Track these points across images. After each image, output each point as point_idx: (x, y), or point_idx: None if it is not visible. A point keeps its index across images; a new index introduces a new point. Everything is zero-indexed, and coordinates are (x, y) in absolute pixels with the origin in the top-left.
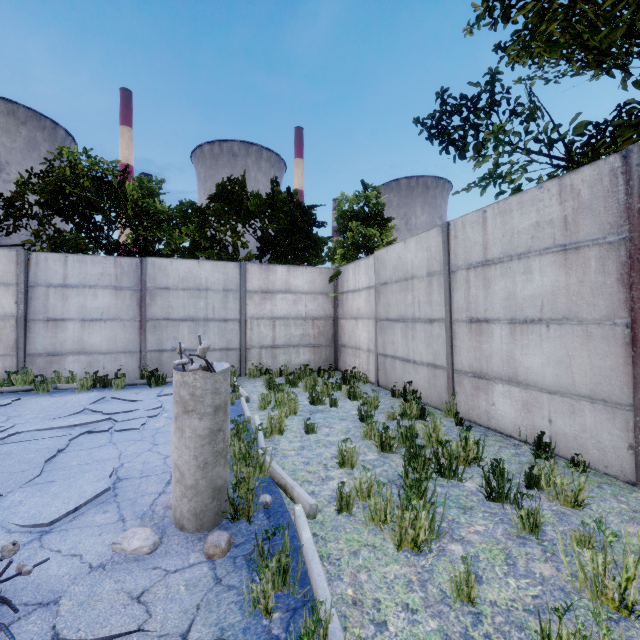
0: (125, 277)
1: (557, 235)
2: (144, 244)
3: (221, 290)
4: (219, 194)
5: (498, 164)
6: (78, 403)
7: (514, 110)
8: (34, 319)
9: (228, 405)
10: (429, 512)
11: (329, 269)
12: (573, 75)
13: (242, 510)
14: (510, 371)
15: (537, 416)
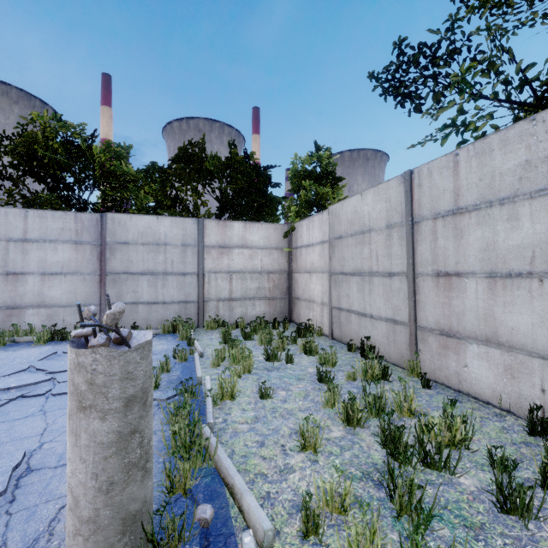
0: (85, 232)
1: None
2: (112, 204)
3: (180, 245)
4: (180, 156)
5: (462, 110)
6: (27, 359)
7: (475, 58)
8: None
9: (149, 392)
10: None
11: (283, 225)
12: (532, 25)
13: (167, 545)
14: (488, 330)
15: (525, 383)
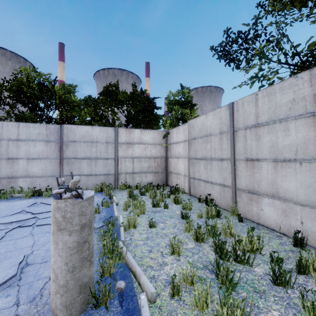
0: (51, 135)
1: (308, 106)
2: (66, 118)
3: (104, 142)
4: (104, 91)
5: (261, 69)
6: (20, 206)
7: (269, 39)
8: (0, 158)
9: (93, 222)
10: (243, 310)
11: (163, 131)
12: (301, 20)
13: (102, 299)
14: (273, 190)
15: (292, 219)
